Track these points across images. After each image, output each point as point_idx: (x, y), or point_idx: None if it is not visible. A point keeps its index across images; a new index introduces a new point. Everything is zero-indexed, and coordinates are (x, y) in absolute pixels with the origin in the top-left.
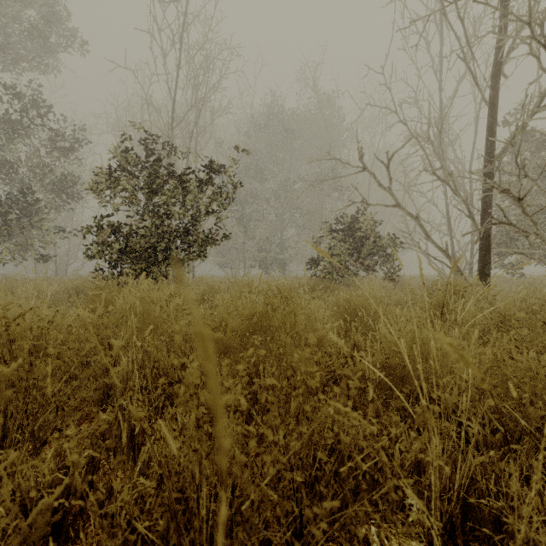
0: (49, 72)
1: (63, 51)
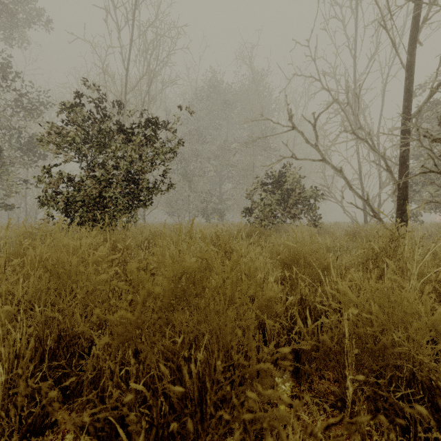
0: (17, 46)
1: (29, 26)
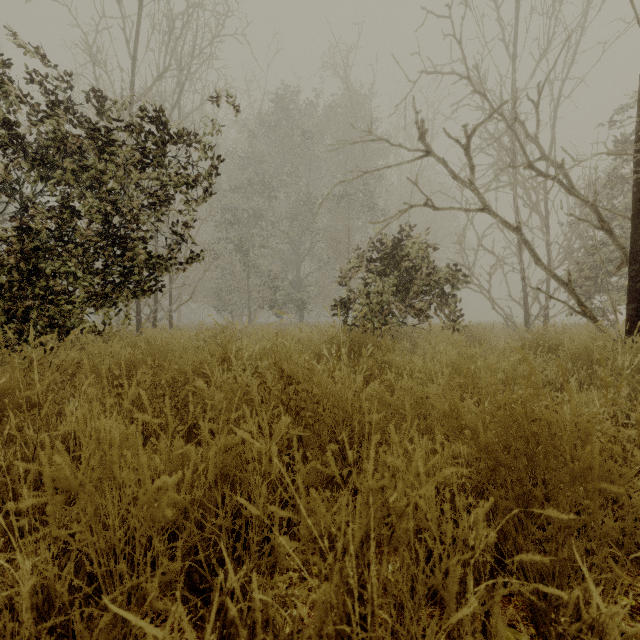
0: None
1: None
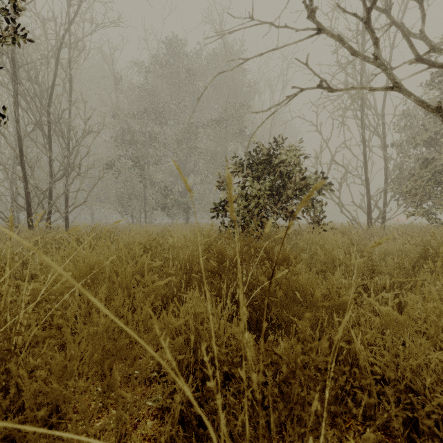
0: None
1: None
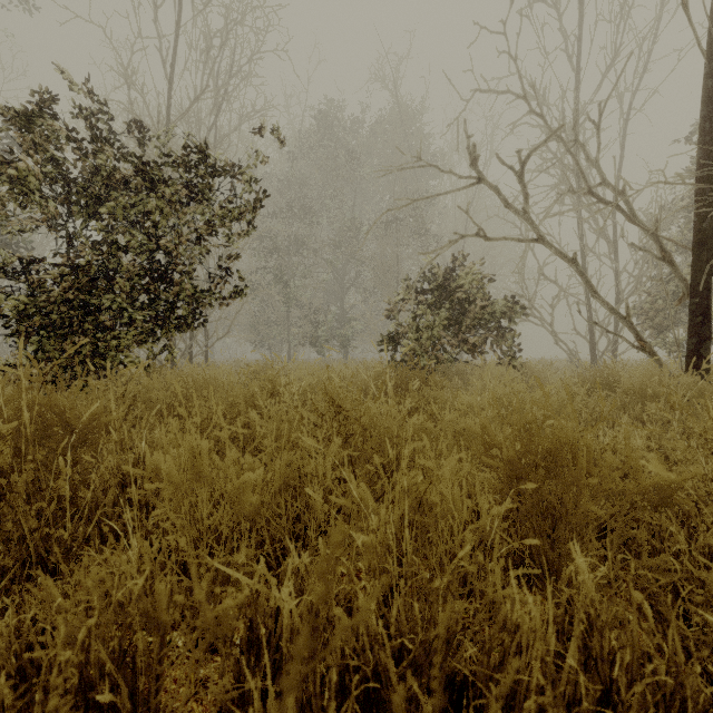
0: None
1: None
